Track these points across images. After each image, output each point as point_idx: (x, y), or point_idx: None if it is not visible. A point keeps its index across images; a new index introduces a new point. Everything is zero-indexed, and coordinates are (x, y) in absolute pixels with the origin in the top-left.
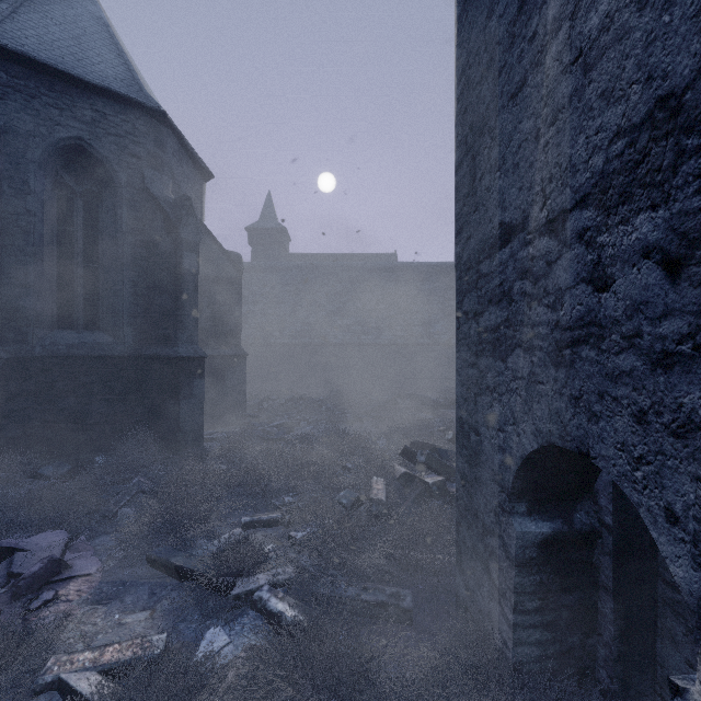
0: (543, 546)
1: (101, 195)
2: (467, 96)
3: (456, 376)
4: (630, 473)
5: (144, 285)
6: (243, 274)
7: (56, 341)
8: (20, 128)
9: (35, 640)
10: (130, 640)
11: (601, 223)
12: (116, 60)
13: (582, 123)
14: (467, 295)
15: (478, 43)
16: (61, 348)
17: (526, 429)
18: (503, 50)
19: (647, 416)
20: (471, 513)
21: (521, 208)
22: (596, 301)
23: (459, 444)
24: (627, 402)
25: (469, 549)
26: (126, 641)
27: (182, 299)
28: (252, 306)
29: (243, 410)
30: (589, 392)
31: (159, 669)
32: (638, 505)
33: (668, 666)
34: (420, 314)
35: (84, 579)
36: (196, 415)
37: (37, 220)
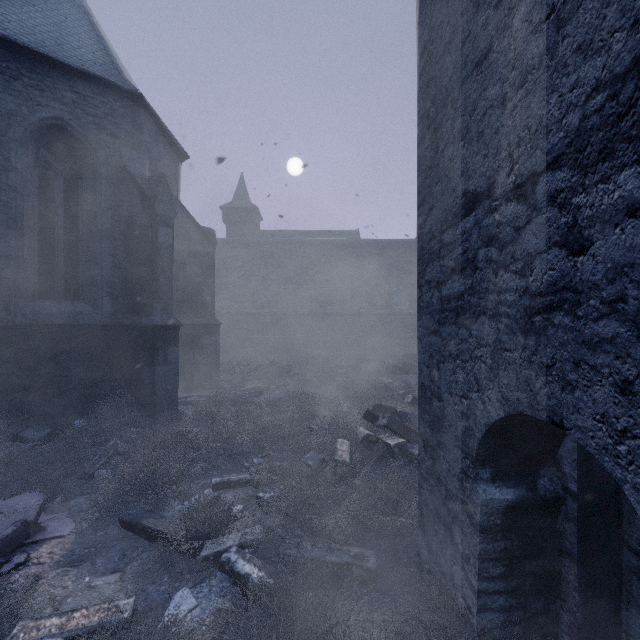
0: (508, 512)
1: (81, 172)
2: (429, 71)
3: (418, 343)
4: (612, 447)
5: (121, 257)
6: (218, 249)
7: (37, 310)
8: (2, 108)
9: (3, 605)
10: (98, 604)
11: (577, 184)
12: (96, 46)
13: (554, 81)
14: (429, 264)
15: (440, 17)
16: (42, 317)
17: (491, 397)
18: (467, 21)
19: (633, 387)
20: (433, 476)
21: (487, 175)
22: (571, 265)
23: (421, 409)
24: (608, 371)
25: (431, 512)
26: (94, 606)
27: (157, 271)
28: (226, 278)
29: (217, 375)
30: (563, 360)
31: (124, 637)
32: (621, 481)
33: (634, 634)
34: (380, 287)
35: (57, 541)
36: (171, 380)
37: (19, 195)
